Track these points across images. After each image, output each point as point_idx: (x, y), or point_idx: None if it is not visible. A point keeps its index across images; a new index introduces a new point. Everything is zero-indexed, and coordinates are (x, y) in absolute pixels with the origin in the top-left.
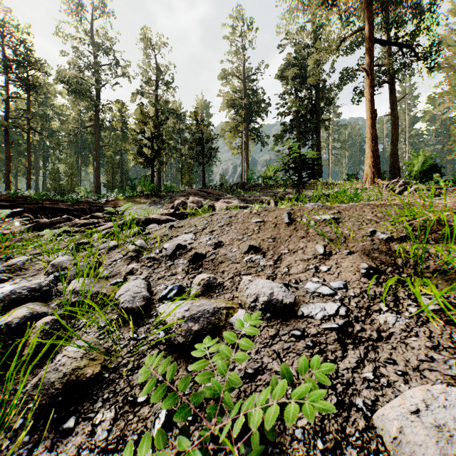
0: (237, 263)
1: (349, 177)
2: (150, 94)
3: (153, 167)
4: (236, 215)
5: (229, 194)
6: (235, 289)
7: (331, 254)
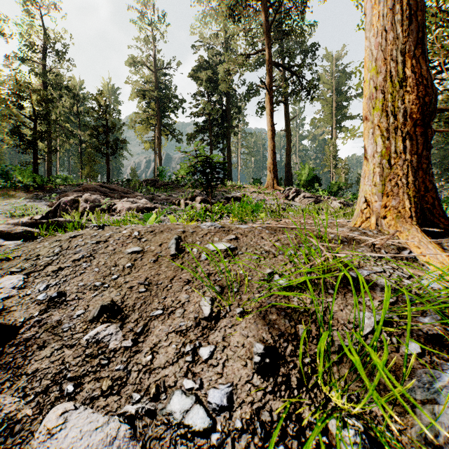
0: (70, 346)
1: (254, 180)
2: (36, 62)
3: (36, 153)
4: (107, 239)
5: (137, 191)
6: (36, 429)
7: (219, 318)
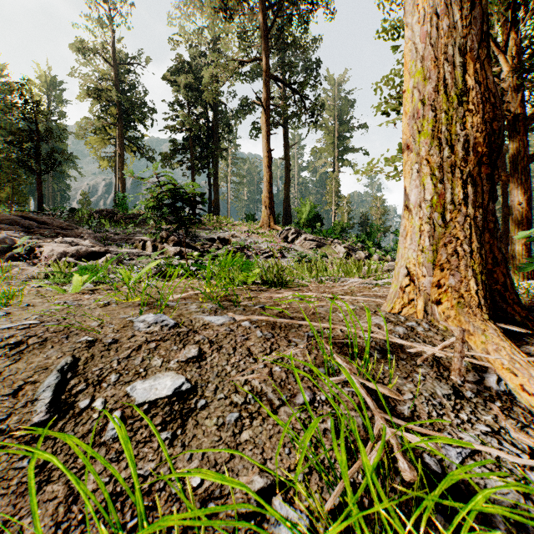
0: None
1: (247, 216)
2: None
3: None
4: None
5: (84, 226)
6: None
7: None
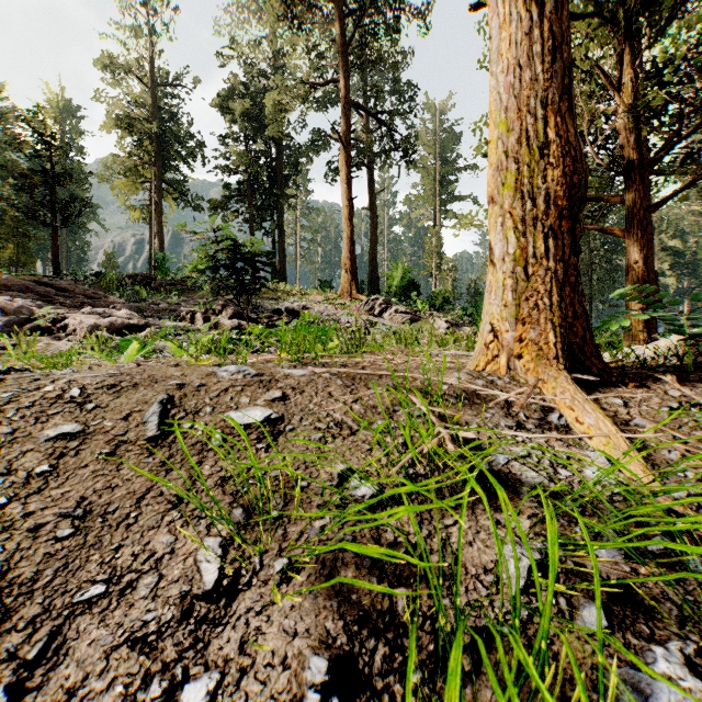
0: None
1: (322, 283)
2: None
3: None
4: (2, 408)
5: (114, 294)
6: None
7: (237, 590)
